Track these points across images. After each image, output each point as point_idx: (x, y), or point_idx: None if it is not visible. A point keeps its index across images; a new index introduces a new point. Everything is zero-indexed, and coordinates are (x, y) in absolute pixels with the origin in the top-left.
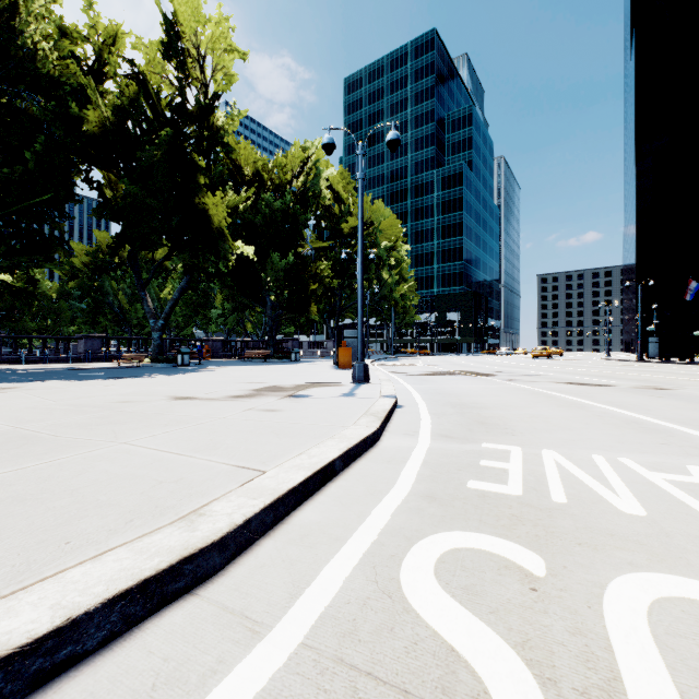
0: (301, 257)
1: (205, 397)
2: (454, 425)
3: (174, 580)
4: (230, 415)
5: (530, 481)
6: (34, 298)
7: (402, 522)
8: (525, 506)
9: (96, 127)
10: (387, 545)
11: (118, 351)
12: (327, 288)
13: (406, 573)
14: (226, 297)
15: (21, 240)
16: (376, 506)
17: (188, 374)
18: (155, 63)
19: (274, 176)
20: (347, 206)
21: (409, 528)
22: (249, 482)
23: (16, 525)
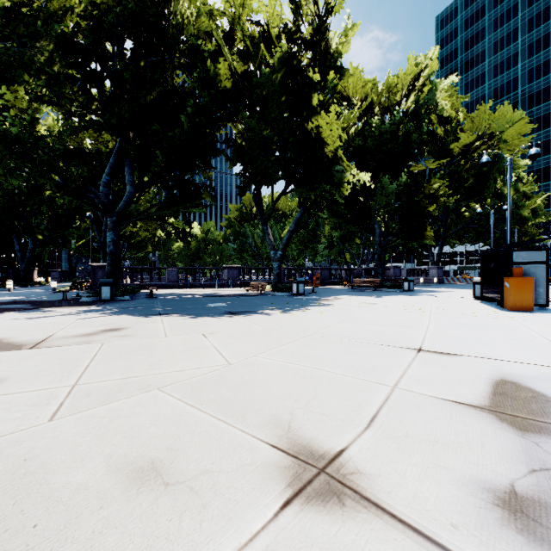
0: (414, 177)
1: (385, 473)
2: None
3: None
4: None
5: None
6: (191, 237)
7: None
8: None
9: (227, 79)
10: None
11: (250, 278)
12: (430, 214)
13: None
14: (335, 227)
15: (180, 191)
16: None
17: (304, 310)
18: (274, 16)
19: (382, 100)
20: (455, 125)
21: None
22: None
23: None
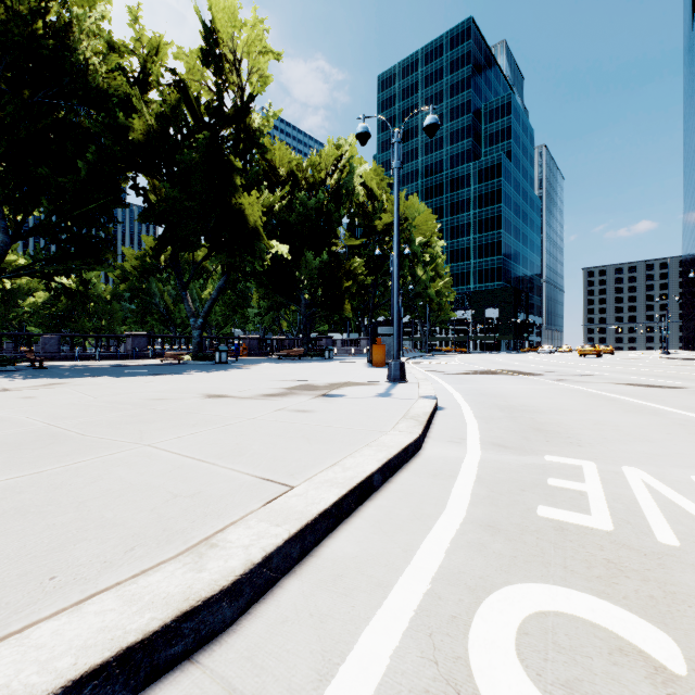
0: (335, 254)
1: (238, 395)
2: (506, 432)
3: (168, 644)
4: (260, 416)
5: (618, 509)
6: (87, 299)
7: (461, 563)
8: (622, 547)
9: (141, 135)
10: (444, 599)
11: (162, 348)
12: (360, 286)
13: (477, 652)
14: (262, 296)
15: (75, 245)
16: (425, 536)
17: (224, 371)
18: (195, 71)
19: (308, 175)
20: (381, 203)
21: (470, 572)
22: (273, 500)
23: (6, 548)
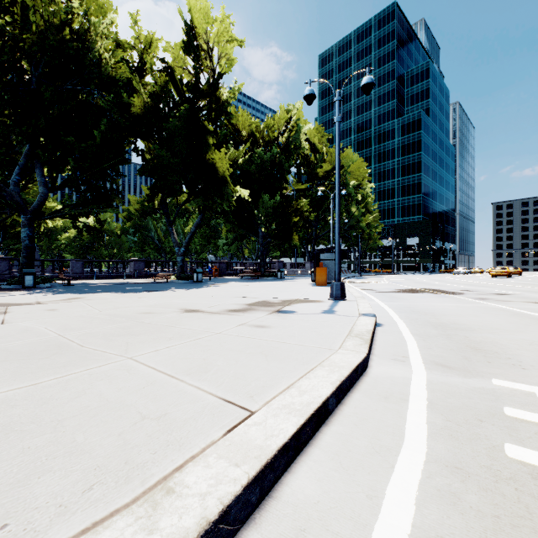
0: (285, 196)
1: (208, 310)
2: (445, 350)
3: None
4: (225, 330)
5: None
6: (101, 234)
7: (436, 522)
8: None
9: (139, 109)
10: None
11: (155, 270)
12: (305, 221)
13: None
14: (229, 230)
15: (93, 194)
16: (388, 478)
17: (200, 288)
18: (179, 59)
19: (264, 135)
20: (322, 155)
21: None
22: (233, 430)
23: None
